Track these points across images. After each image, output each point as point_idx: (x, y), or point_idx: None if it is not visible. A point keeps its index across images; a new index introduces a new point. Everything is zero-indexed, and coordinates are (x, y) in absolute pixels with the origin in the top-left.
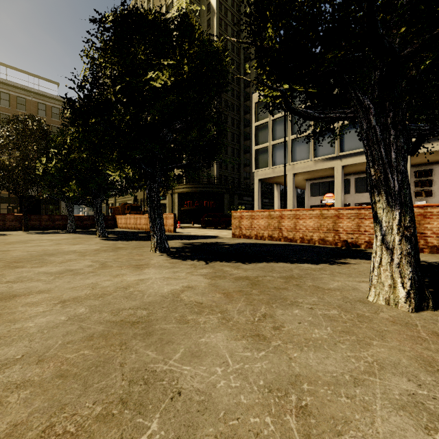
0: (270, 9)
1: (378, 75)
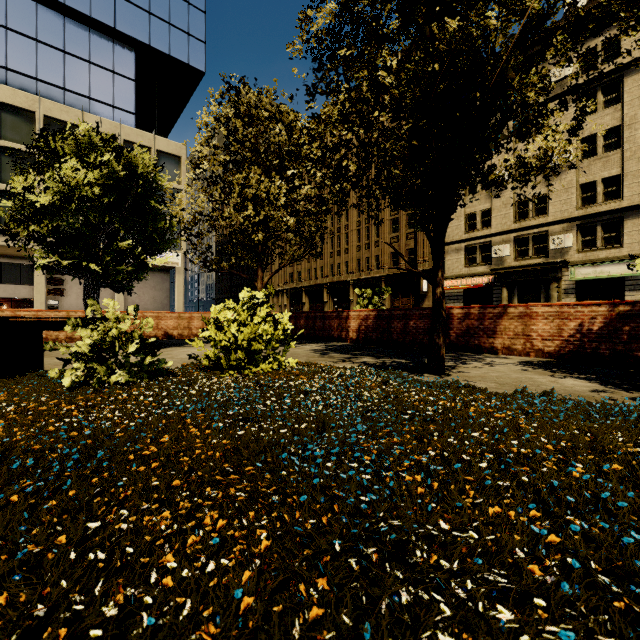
0: (47, 219)
1: (95, 270)
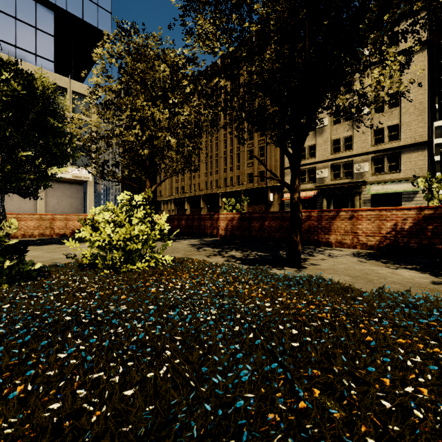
0: None
1: None
